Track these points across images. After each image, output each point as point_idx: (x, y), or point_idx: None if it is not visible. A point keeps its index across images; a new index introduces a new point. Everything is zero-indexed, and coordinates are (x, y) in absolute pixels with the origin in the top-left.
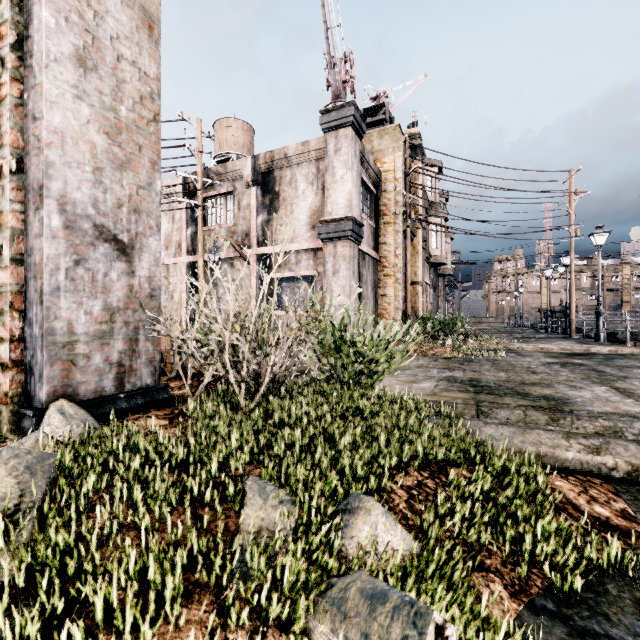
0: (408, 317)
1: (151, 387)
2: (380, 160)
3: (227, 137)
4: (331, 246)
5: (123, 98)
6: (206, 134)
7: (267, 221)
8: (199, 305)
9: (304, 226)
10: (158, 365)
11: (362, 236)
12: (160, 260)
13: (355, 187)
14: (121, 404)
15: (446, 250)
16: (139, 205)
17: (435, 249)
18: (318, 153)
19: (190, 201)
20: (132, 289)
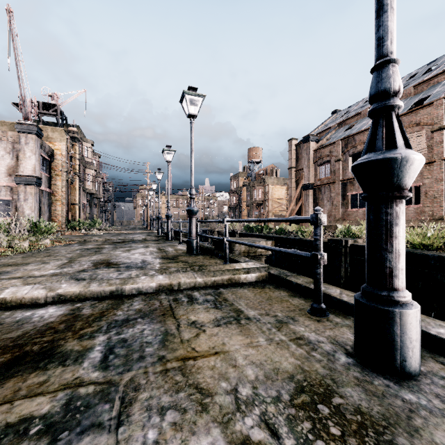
0: (69, 221)
1: None
2: (53, 143)
3: None
4: (23, 187)
5: None
6: None
7: None
8: None
9: (3, 174)
10: None
11: (42, 184)
12: None
13: (38, 161)
14: None
15: (99, 184)
16: None
17: (89, 185)
18: (14, 139)
19: None
20: None
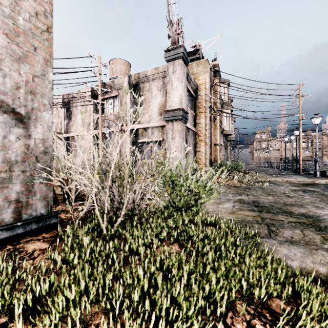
0: (212, 163)
1: (44, 215)
2: (197, 78)
3: (116, 68)
4: (170, 124)
5: (20, 11)
6: (103, 64)
7: (136, 111)
8: (90, 157)
9: (156, 113)
10: (50, 200)
11: (187, 119)
12: (52, 127)
13: (184, 92)
14: (18, 230)
15: (231, 127)
16: (34, 88)
17: (226, 126)
18: (163, 74)
19: (94, 100)
20: (28, 147)
